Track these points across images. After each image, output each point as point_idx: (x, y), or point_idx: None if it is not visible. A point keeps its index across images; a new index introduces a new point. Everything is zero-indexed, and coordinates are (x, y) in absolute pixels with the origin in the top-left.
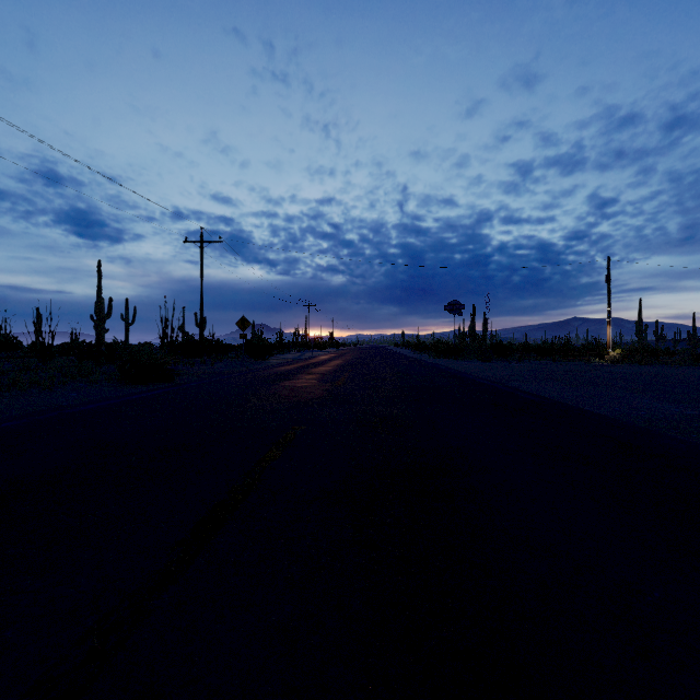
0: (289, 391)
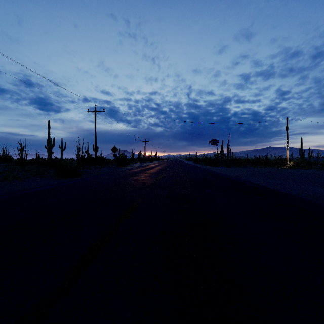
0: (135, 181)
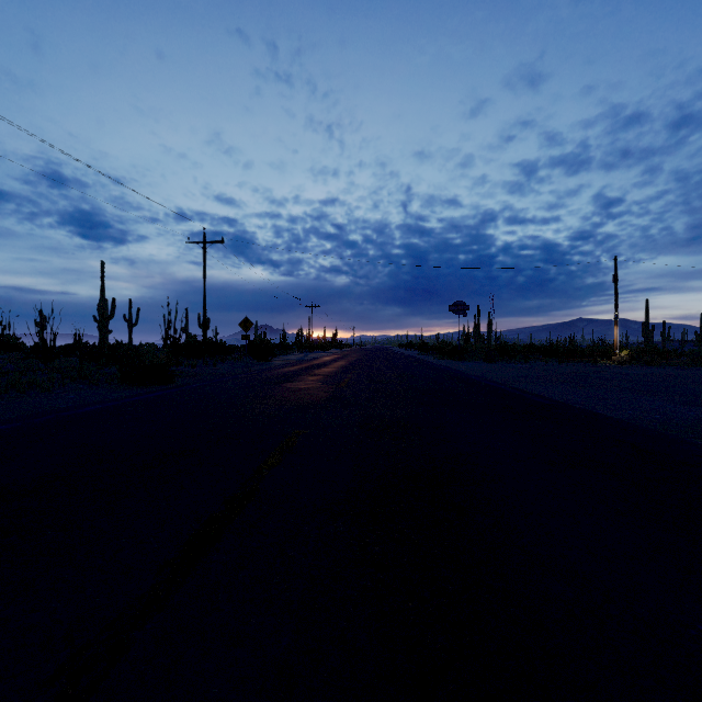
0: (291, 392)
